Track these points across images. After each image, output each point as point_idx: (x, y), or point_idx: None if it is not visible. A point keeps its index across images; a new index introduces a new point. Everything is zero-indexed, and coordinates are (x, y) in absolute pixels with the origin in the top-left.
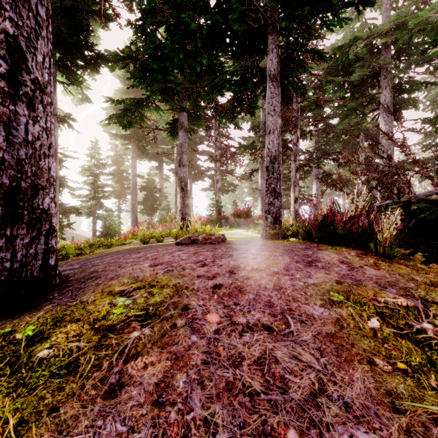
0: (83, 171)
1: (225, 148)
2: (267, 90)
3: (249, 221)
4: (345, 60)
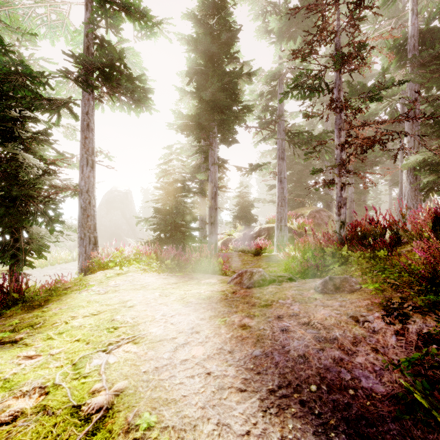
0: None
1: None
2: None
3: None
4: None
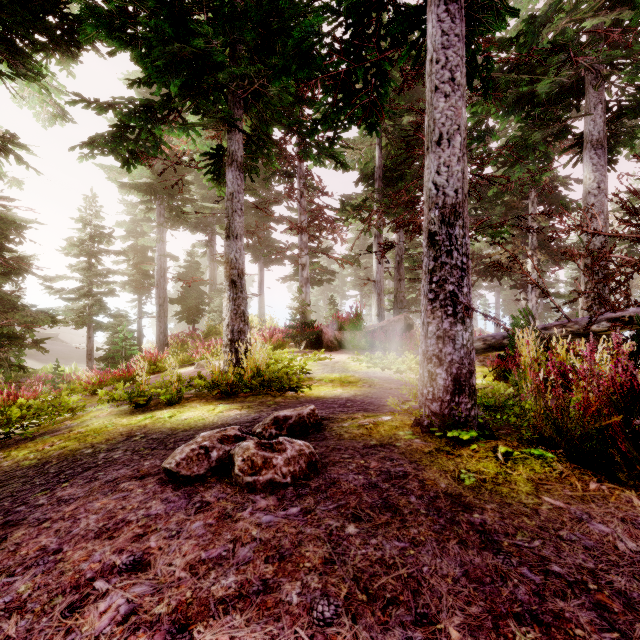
0: (67, 247)
1: (317, 209)
2: (430, 29)
3: (359, 337)
4: (532, 52)
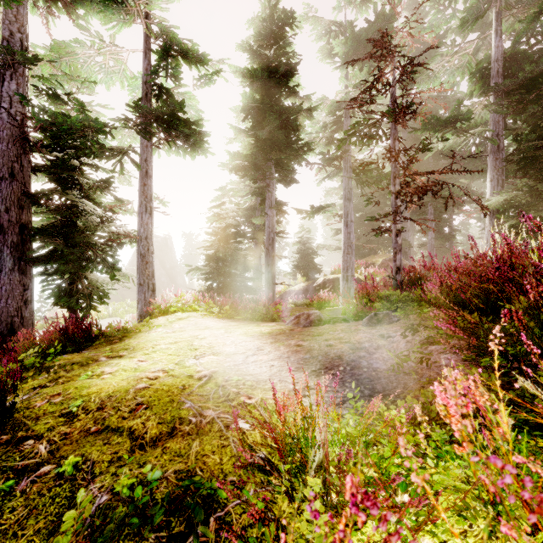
0: None
1: None
2: None
3: None
4: None
